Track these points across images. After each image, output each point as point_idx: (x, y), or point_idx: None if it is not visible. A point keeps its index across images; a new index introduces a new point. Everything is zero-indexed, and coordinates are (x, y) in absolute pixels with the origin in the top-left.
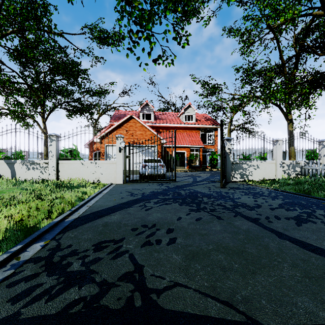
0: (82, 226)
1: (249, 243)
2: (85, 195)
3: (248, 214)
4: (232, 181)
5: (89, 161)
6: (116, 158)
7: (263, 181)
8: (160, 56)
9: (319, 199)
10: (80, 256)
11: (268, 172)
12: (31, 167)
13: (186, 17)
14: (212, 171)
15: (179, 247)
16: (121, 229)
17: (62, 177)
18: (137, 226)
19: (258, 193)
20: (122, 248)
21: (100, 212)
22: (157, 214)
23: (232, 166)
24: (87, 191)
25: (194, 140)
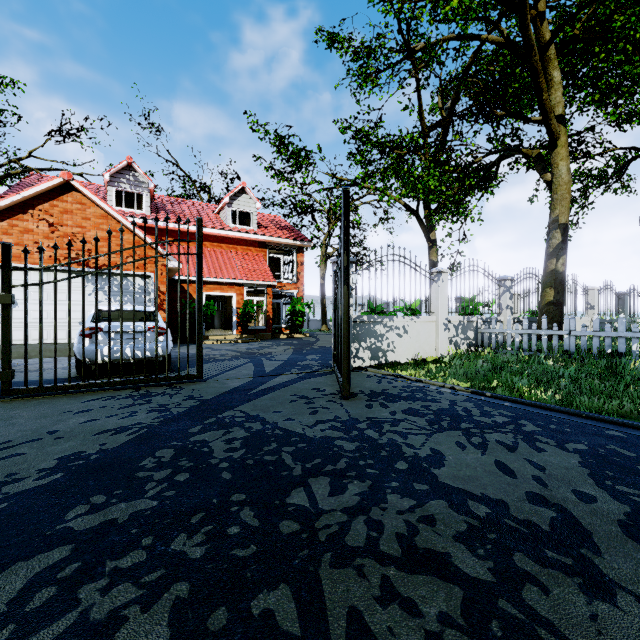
0: None
1: None
2: None
3: None
4: (354, 366)
5: None
6: None
7: (418, 363)
8: None
9: (614, 425)
10: None
11: (423, 343)
12: None
13: None
14: (295, 340)
15: None
16: None
17: None
18: None
19: (460, 415)
20: None
21: None
22: None
23: (354, 329)
24: None
25: (254, 270)
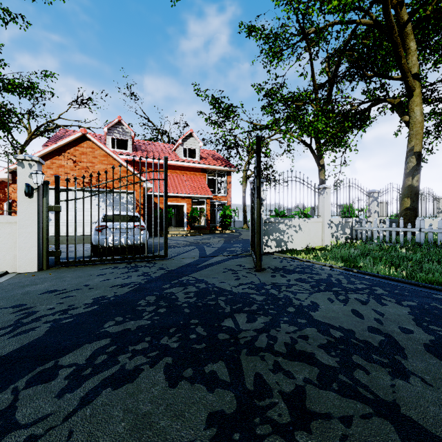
0: None
1: None
2: None
3: (435, 420)
4: (265, 252)
5: None
6: (18, 210)
7: (308, 250)
8: None
9: (441, 291)
10: None
11: (313, 237)
12: None
13: None
14: (225, 235)
15: None
16: None
17: None
18: None
19: (333, 283)
20: None
21: None
22: None
23: (265, 227)
24: None
25: (198, 187)
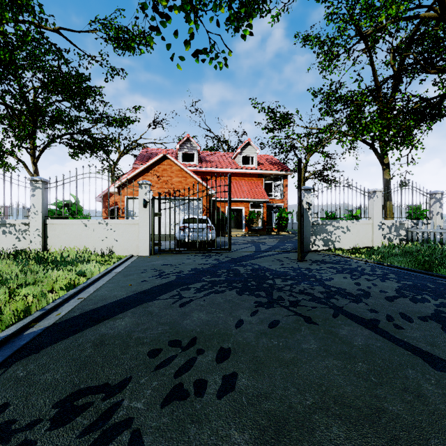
0: (53, 346)
1: (383, 385)
2: (83, 276)
3: (356, 311)
4: (312, 249)
5: (96, 220)
6: (138, 216)
7: (355, 249)
8: (206, 49)
9: None
10: (13, 445)
11: (362, 237)
12: (1, 231)
13: (245, 9)
14: (280, 236)
15: (244, 401)
16: (127, 354)
17: (52, 247)
18: (161, 343)
19: (357, 270)
20: (119, 412)
21: (98, 312)
22: (199, 313)
23: (312, 228)
24: (86, 269)
25: (255, 192)
